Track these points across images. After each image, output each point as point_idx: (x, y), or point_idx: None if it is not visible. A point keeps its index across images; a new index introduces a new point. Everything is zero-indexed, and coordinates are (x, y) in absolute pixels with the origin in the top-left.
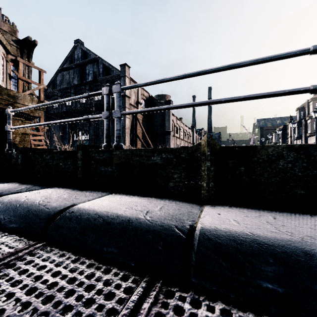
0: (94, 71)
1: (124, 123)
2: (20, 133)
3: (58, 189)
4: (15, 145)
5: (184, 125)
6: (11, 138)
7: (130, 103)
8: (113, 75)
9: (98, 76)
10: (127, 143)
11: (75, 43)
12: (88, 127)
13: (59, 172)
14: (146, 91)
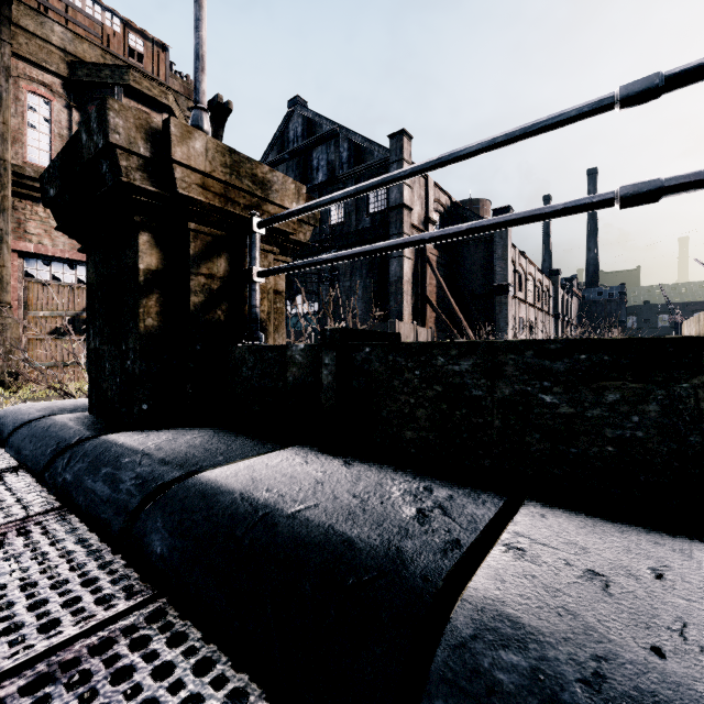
0: (330, 160)
1: (398, 271)
2: (270, 290)
3: (612, 534)
4: (260, 323)
5: (536, 269)
6: (257, 305)
7: (410, 222)
8: (373, 162)
9: (339, 168)
10: (406, 318)
11: (289, 106)
12: (317, 284)
13: (536, 434)
14: (445, 193)
